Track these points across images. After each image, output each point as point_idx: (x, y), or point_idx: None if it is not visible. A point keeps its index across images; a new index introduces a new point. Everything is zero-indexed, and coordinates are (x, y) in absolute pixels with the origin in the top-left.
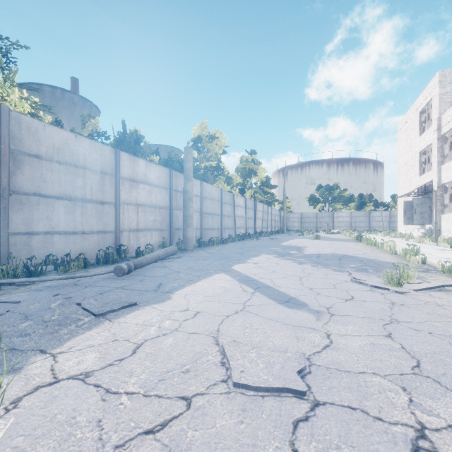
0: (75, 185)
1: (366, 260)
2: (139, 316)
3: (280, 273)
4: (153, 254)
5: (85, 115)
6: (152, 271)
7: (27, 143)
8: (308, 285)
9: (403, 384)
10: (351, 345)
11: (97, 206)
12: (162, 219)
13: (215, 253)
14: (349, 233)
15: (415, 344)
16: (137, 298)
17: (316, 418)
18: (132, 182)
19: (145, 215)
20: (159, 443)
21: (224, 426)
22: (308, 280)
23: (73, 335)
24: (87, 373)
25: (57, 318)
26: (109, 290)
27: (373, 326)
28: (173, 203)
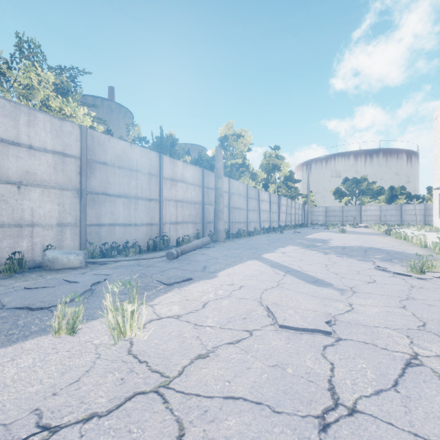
0: (130, 185)
1: (392, 252)
2: (197, 286)
3: (306, 261)
4: (193, 243)
5: (129, 123)
6: (195, 257)
7: (98, 153)
8: (333, 271)
9: (408, 334)
10: (369, 311)
11: (146, 202)
12: (196, 213)
13: (244, 244)
14: (377, 227)
15: (425, 313)
16: (191, 275)
17: (339, 345)
18: (172, 181)
19: (183, 210)
20: (238, 348)
21: (277, 344)
22: (333, 267)
23: (156, 296)
24: (178, 315)
25: (141, 285)
26: (166, 269)
27: (390, 301)
28: (205, 199)
